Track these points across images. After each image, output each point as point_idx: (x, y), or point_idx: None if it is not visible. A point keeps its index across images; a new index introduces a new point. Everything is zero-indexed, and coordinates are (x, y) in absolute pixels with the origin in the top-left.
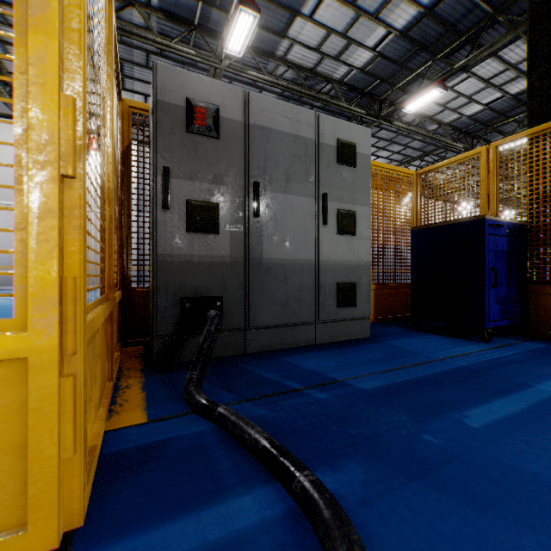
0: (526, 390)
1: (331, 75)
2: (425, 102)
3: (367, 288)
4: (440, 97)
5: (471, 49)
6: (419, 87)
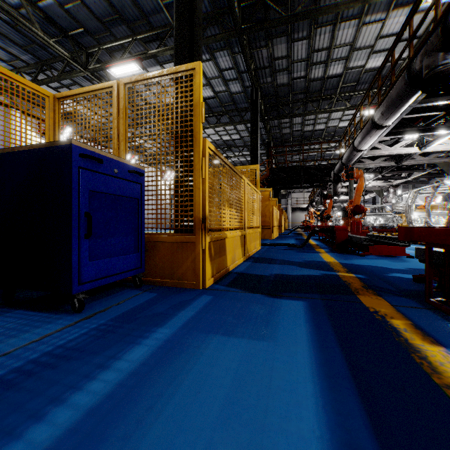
0: None
1: None
2: (128, 73)
3: None
4: None
5: (160, 44)
6: (122, 56)
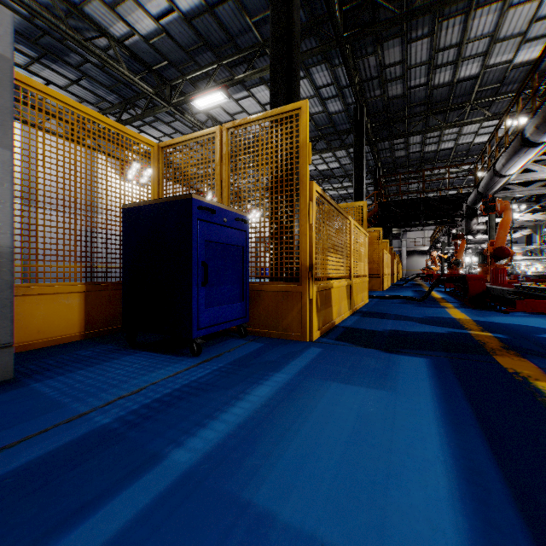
0: (139, 481)
1: (106, 27)
2: (212, 103)
3: (1, 294)
4: (228, 106)
5: (247, 67)
6: (207, 86)
